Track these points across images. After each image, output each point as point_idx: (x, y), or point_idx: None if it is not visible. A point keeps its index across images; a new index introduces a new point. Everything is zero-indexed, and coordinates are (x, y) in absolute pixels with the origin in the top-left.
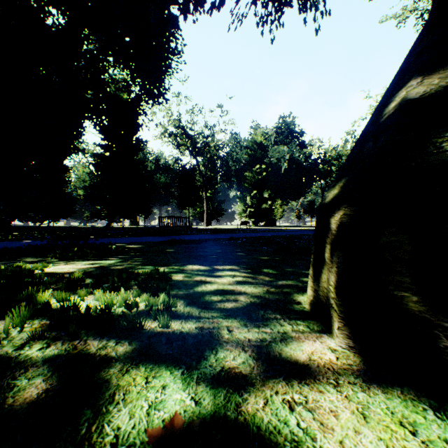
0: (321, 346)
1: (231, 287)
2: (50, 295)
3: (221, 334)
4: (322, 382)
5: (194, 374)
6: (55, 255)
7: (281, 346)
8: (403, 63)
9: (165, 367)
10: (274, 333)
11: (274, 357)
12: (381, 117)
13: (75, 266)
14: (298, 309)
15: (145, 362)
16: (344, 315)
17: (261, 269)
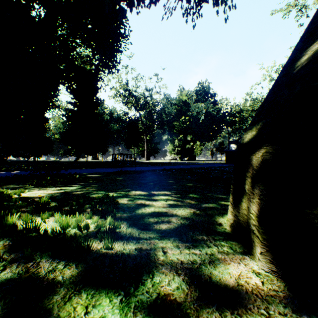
0: (246, 269)
1: (165, 209)
2: (19, 217)
3: (157, 256)
4: (254, 313)
5: (132, 302)
6: (32, 182)
7: (210, 269)
8: (309, 26)
9: (105, 293)
10: (203, 255)
11: (205, 281)
12: (294, 69)
13: (45, 191)
14: (220, 230)
15: (87, 287)
16: (267, 242)
17: (187, 194)
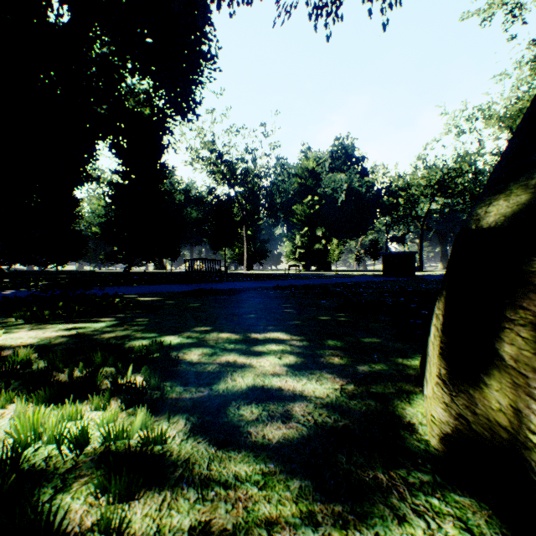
0: None
1: (277, 381)
2: None
3: None
4: None
5: None
6: (23, 314)
7: None
8: None
9: None
10: None
11: None
12: None
13: (40, 333)
14: (416, 448)
15: None
16: None
17: (323, 339)
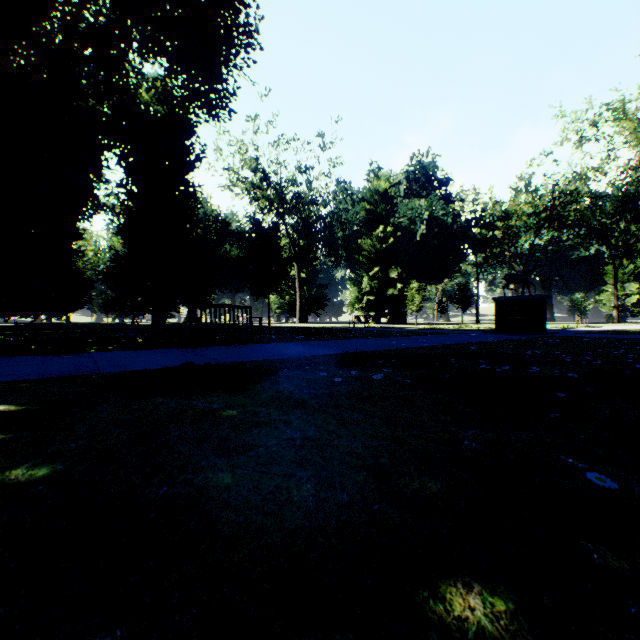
0: None
1: None
2: None
3: None
4: None
5: None
6: None
7: None
8: None
9: None
10: None
11: None
12: None
13: None
14: None
15: None
16: None
17: None
